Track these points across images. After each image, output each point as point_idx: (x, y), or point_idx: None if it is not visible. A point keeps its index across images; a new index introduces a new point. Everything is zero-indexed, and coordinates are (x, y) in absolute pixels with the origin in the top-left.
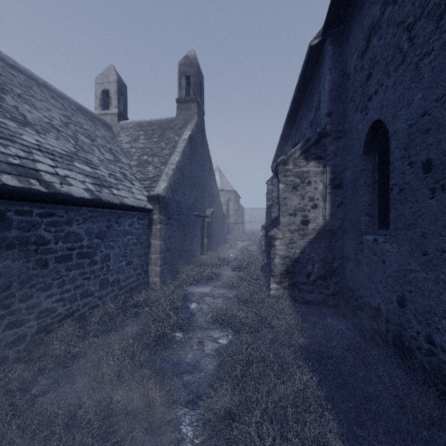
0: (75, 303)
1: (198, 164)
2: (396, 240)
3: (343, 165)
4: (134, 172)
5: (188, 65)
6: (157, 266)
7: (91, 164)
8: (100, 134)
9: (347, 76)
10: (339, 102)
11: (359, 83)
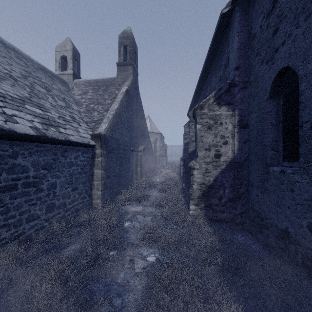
0: (21, 227)
1: (133, 112)
2: (306, 172)
3: (249, 109)
4: (83, 116)
5: (125, 37)
6: (99, 190)
7: (43, 108)
8: (56, 87)
9: (252, 36)
10: (245, 59)
11: (265, 40)
